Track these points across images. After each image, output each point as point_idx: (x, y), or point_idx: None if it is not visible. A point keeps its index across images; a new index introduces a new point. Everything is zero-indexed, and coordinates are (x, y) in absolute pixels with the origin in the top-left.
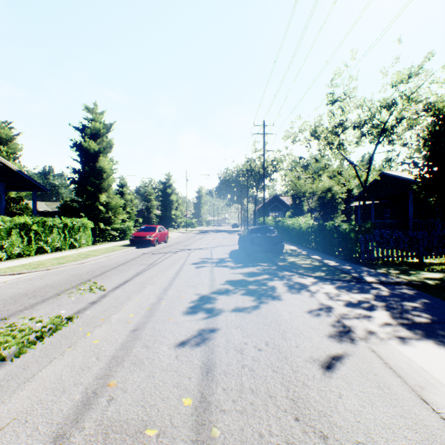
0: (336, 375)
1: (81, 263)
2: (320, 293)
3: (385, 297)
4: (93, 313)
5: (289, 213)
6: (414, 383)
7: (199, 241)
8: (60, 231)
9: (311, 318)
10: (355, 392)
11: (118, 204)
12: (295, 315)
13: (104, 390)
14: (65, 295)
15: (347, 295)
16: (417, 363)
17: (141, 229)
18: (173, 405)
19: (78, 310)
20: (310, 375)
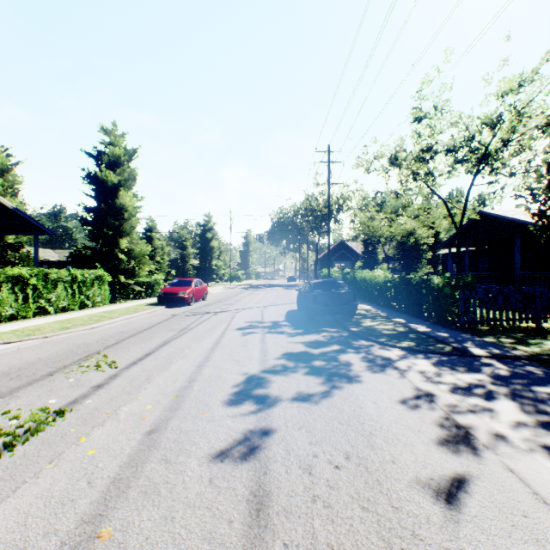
0: (462, 516)
1: (91, 329)
2: (413, 371)
3: (505, 379)
4: (95, 403)
5: (360, 263)
6: None
7: (246, 299)
8: (67, 286)
9: (407, 411)
10: None
11: (143, 252)
12: (383, 407)
13: (90, 547)
14: (61, 374)
15: (451, 376)
16: None
17: (172, 284)
18: None
19: (75, 398)
20: (421, 516)
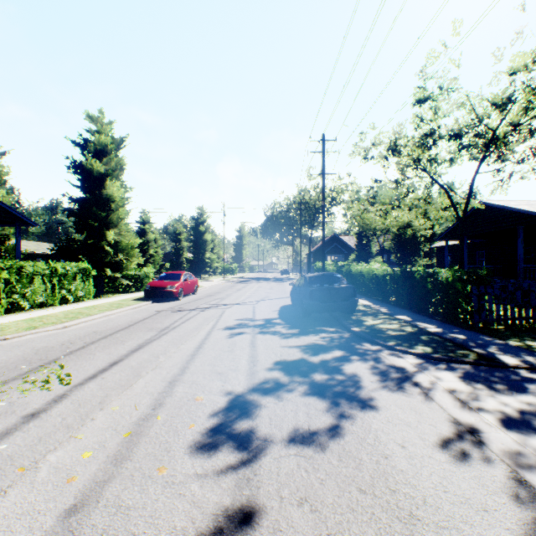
0: None
1: (62, 328)
2: (441, 390)
3: None
4: (14, 446)
5: (353, 256)
6: None
7: (238, 293)
8: (45, 279)
9: (454, 465)
10: None
11: (131, 244)
12: (417, 455)
13: None
14: None
15: (491, 398)
16: None
17: (160, 277)
18: None
19: None
20: None
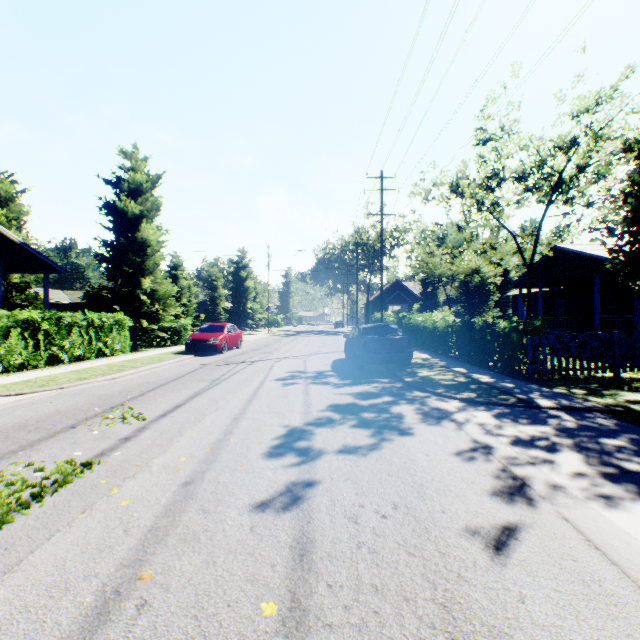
0: (510, 560)
1: (112, 379)
2: (472, 424)
3: (572, 431)
4: (124, 455)
5: (417, 305)
6: (639, 575)
7: (287, 347)
8: (82, 331)
9: (462, 463)
10: (546, 592)
11: (169, 293)
12: (436, 459)
13: (133, 587)
14: (84, 427)
15: (513, 428)
16: (639, 541)
17: (202, 329)
18: (245, 614)
19: (102, 451)
20: (468, 560)
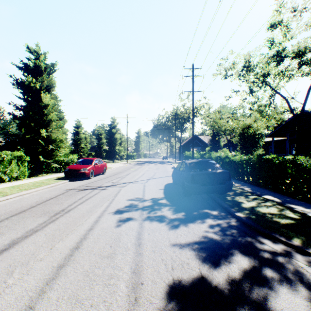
0: None
1: None
2: None
3: None
4: None
5: (208, 148)
6: None
7: (134, 172)
8: None
9: None
10: None
11: (58, 138)
12: None
13: None
14: None
15: None
16: None
17: (78, 162)
18: None
19: None
20: None
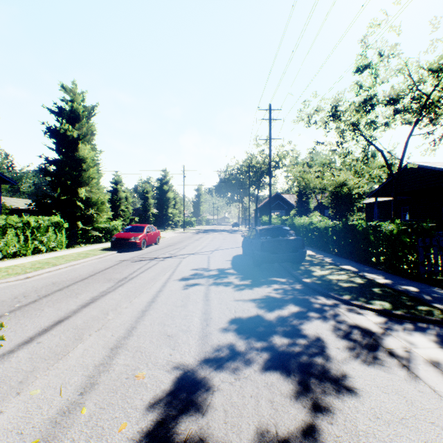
0: None
1: (24, 278)
2: (422, 362)
3: None
4: None
5: (294, 211)
6: None
7: (195, 243)
8: (18, 232)
9: None
10: None
11: (100, 200)
12: None
13: None
14: None
15: None
16: None
17: (126, 229)
18: None
19: None
20: None
